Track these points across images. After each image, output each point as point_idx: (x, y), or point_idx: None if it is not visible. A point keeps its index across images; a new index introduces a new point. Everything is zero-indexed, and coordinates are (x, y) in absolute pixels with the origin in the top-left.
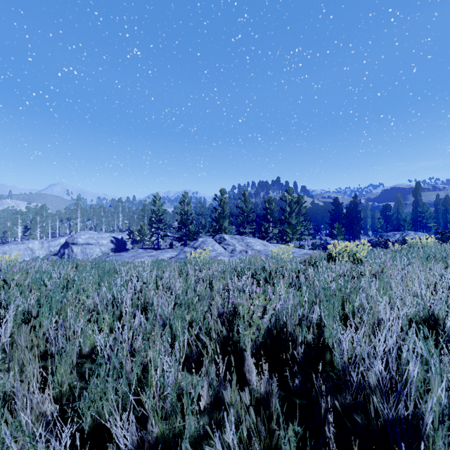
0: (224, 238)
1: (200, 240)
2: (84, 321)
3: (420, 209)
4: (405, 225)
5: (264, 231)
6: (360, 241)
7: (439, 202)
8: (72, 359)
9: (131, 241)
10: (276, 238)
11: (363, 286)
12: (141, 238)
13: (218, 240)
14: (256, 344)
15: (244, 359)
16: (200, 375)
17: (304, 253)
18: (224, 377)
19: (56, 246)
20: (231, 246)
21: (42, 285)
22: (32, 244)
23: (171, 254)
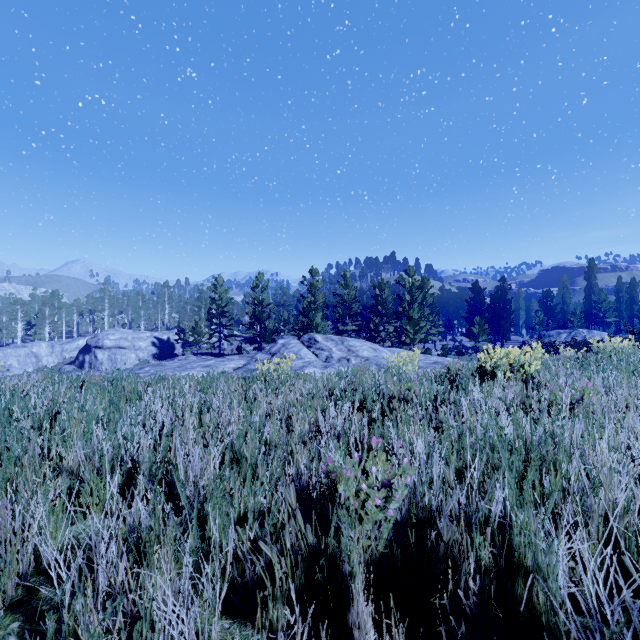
0: (315, 339)
1: (279, 343)
2: (46, 503)
3: (594, 297)
4: (574, 320)
5: (373, 329)
6: (510, 343)
7: (622, 288)
8: (16, 580)
9: (182, 343)
10: (391, 338)
11: (558, 429)
12: (196, 339)
13: (306, 343)
14: (373, 556)
15: (348, 601)
16: (258, 628)
17: (434, 362)
18: (308, 634)
19: (73, 351)
20: (326, 351)
21: (11, 420)
22: (38, 348)
23: (236, 363)
